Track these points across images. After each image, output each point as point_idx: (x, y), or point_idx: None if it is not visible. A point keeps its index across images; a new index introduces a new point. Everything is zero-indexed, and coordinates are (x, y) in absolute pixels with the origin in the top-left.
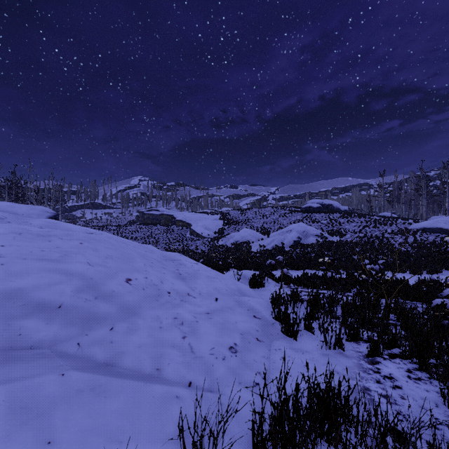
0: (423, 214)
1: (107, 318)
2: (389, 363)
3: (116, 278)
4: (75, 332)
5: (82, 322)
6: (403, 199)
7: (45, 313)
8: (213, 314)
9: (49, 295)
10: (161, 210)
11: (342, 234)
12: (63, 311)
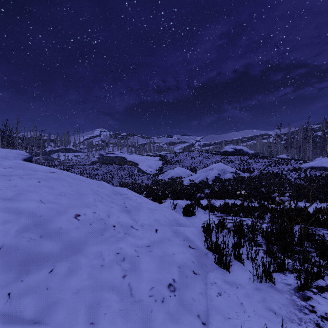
0: (310, 156)
1: (49, 258)
2: (320, 298)
3: (66, 215)
4: (9, 278)
5: (20, 265)
6: (295, 145)
7: None
8: (153, 247)
9: None
10: (116, 153)
11: (250, 171)
12: (1, 254)
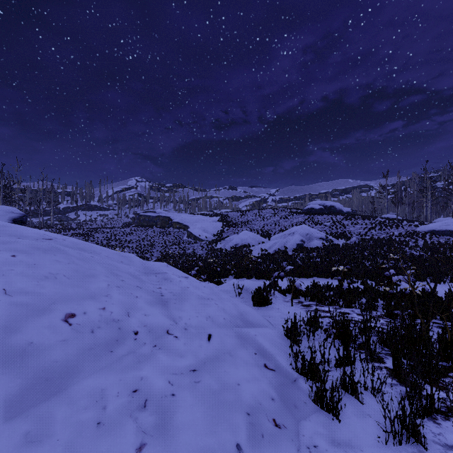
0: (428, 216)
1: None
2: None
3: (47, 316)
4: None
5: None
6: (407, 201)
7: None
8: (202, 371)
9: None
10: (157, 212)
11: (347, 237)
12: None
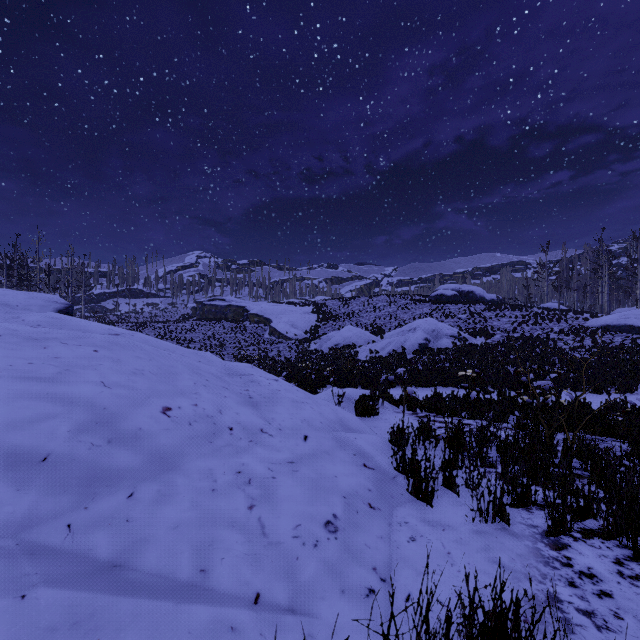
0: (604, 305)
1: (125, 475)
2: (584, 546)
3: (147, 407)
4: (66, 503)
5: (81, 485)
6: (575, 284)
7: (18, 471)
8: (300, 464)
9: (29, 439)
10: (227, 300)
11: (488, 334)
12: (49, 467)
